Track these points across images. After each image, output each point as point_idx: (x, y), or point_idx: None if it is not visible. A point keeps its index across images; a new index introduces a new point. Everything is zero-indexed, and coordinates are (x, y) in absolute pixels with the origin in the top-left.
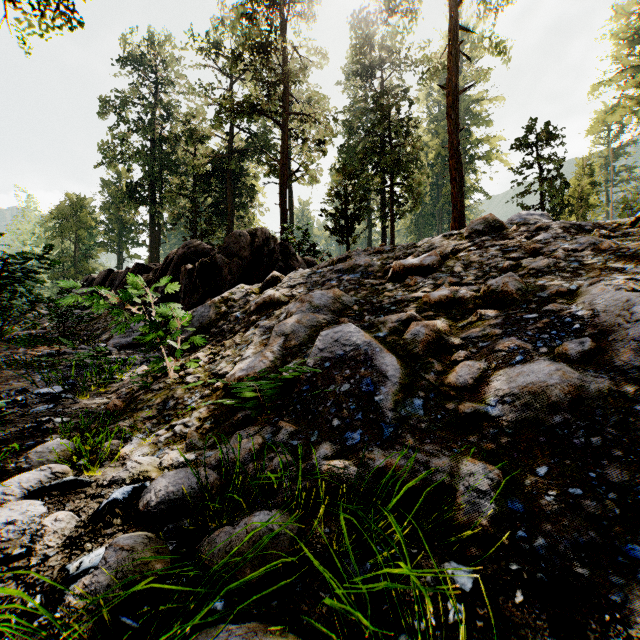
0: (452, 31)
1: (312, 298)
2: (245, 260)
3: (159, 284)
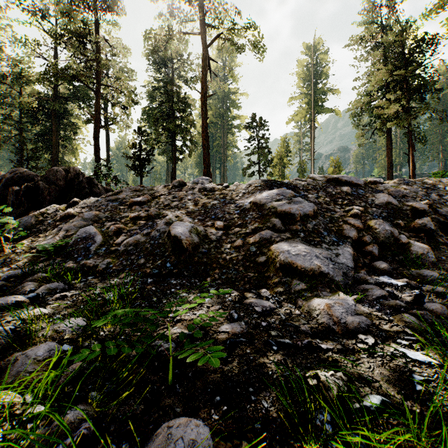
0: (204, 61)
1: (84, 215)
2: (61, 187)
3: (1, 208)
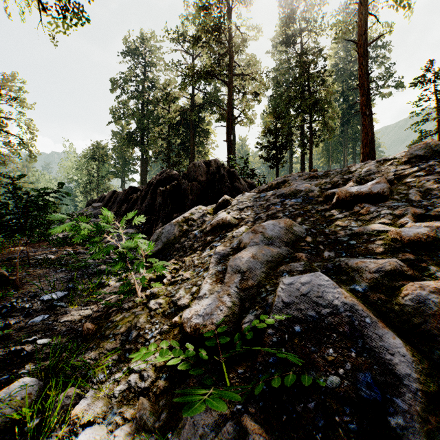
0: None
1: (264, 229)
2: (202, 184)
3: (127, 217)
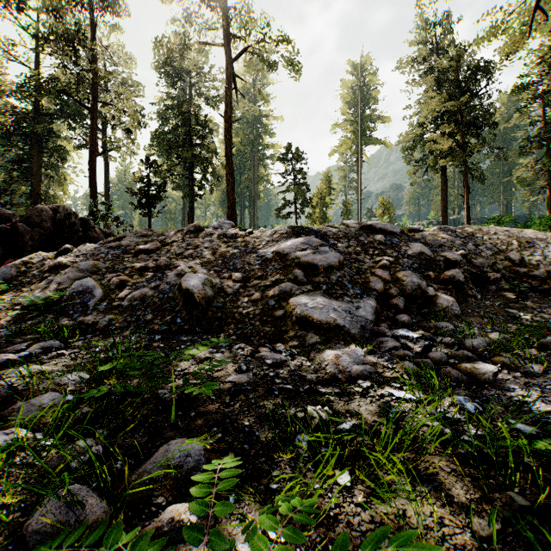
0: (228, 79)
1: (79, 265)
2: (47, 230)
3: None
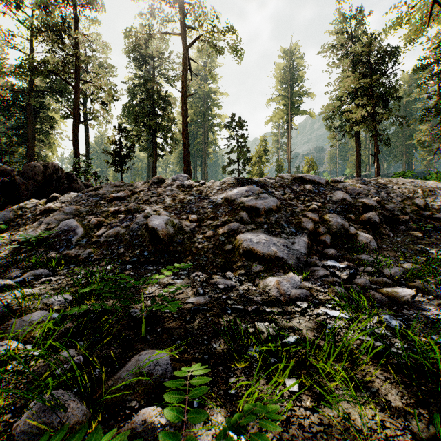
0: (184, 61)
1: (65, 209)
2: (39, 182)
3: None
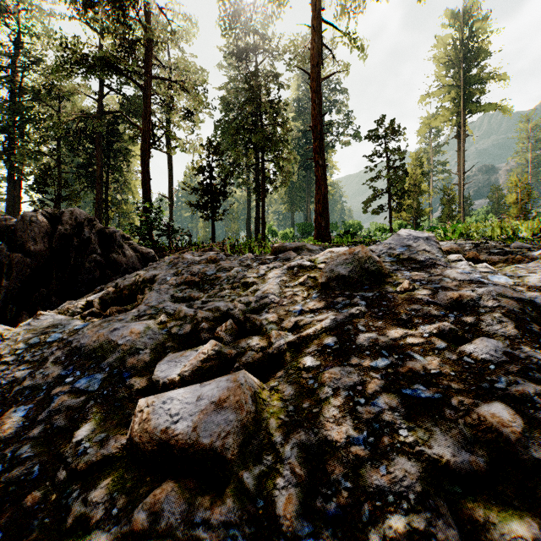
0: (316, 19)
1: None
2: (37, 256)
3: None
